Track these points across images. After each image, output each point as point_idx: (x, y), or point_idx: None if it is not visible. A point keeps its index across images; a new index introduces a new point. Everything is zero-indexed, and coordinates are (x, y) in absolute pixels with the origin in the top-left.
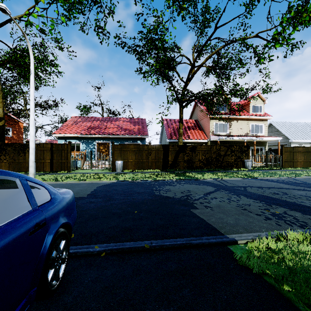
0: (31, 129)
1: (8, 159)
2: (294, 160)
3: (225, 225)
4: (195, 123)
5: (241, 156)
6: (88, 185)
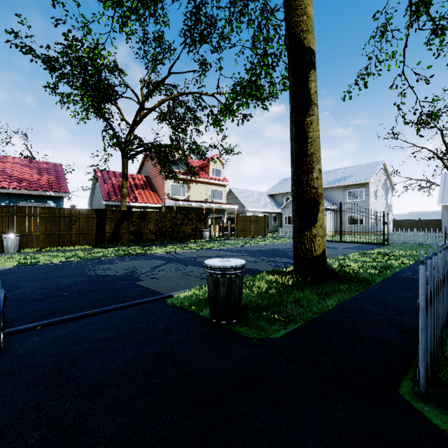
0: None
1: None
2: (247, 229)
3: (166, 288)
4: (146, 180)
5: (199, 225)
6: None
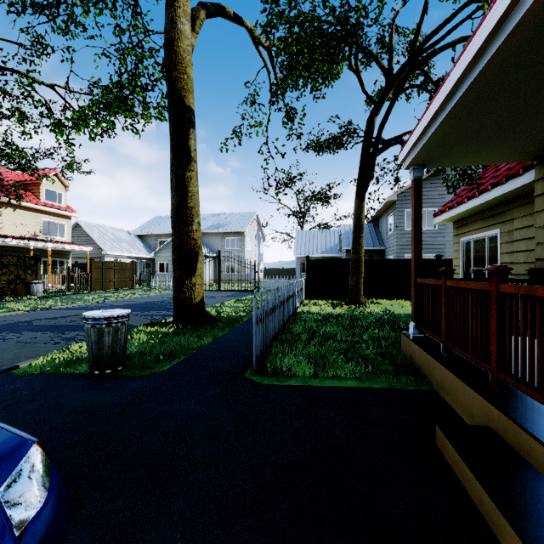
0: None
1: None
2: (107, 279)
3: (1, 361)
4: None
5: (24, 274)
6: None
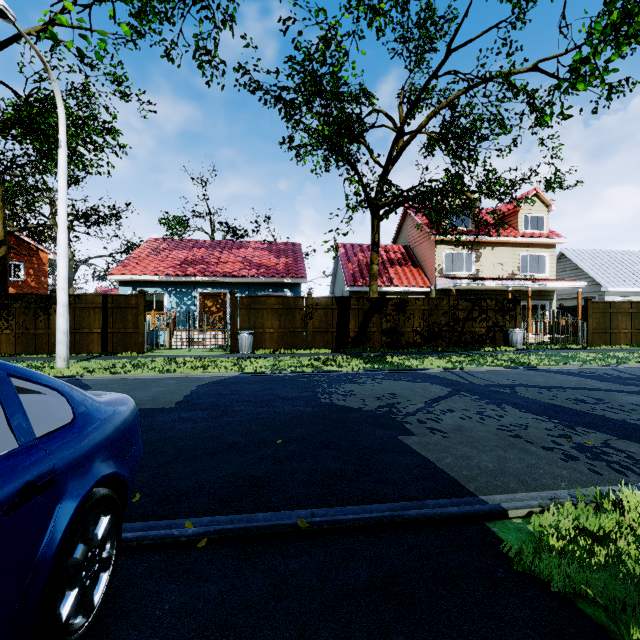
0: (61, 264)
1: (13, 327)
2: (612, 329)
3: (476, 473)
4: (404, 252)
5: (502, 321)
6: (180, 382)
